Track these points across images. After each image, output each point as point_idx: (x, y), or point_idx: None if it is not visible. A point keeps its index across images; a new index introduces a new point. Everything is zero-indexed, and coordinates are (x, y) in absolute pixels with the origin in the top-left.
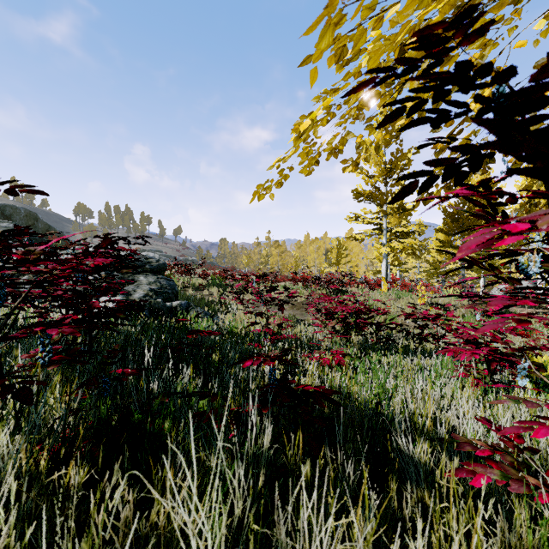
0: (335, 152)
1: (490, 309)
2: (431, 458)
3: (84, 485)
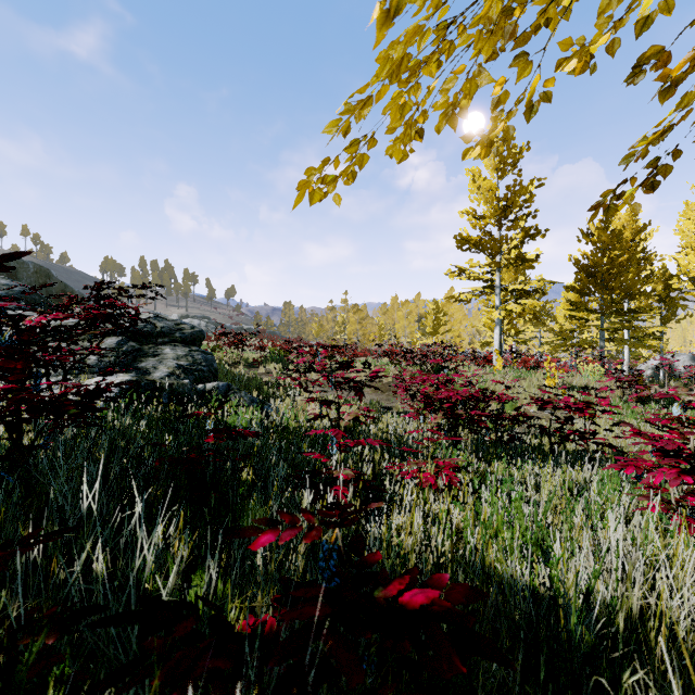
0: (454, 113)
1: None
2: None
3: None
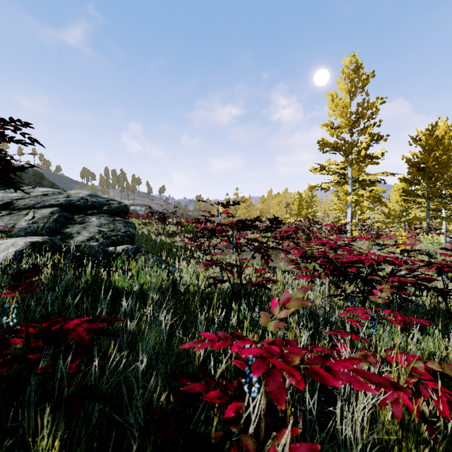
0: None
1: None
2: None
3: None
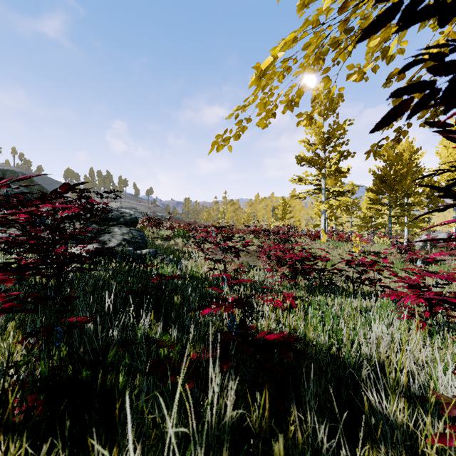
0: (291, 105)
1: (430, 256)
2: (407, 418)
3: (20, 454)
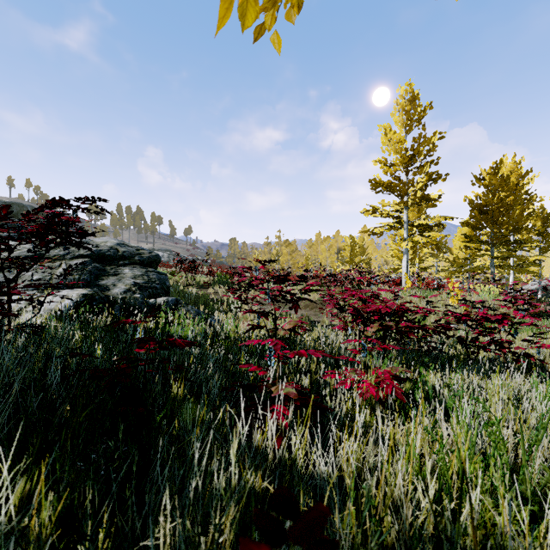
0: None
1: None
2: None
3: None
